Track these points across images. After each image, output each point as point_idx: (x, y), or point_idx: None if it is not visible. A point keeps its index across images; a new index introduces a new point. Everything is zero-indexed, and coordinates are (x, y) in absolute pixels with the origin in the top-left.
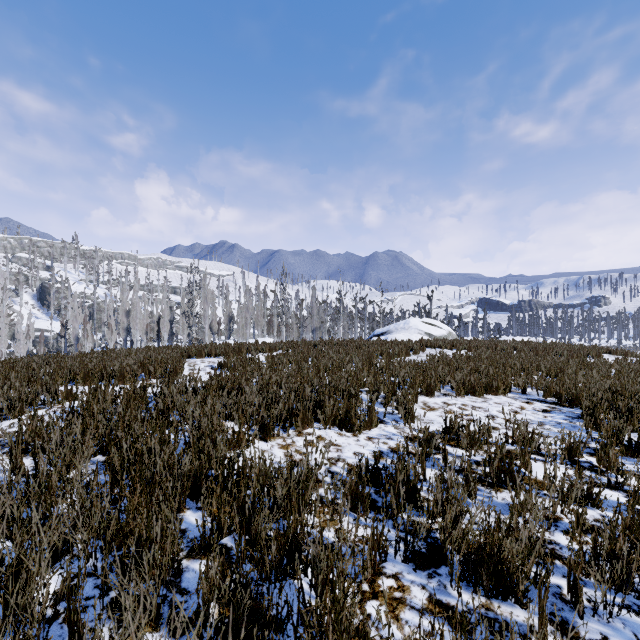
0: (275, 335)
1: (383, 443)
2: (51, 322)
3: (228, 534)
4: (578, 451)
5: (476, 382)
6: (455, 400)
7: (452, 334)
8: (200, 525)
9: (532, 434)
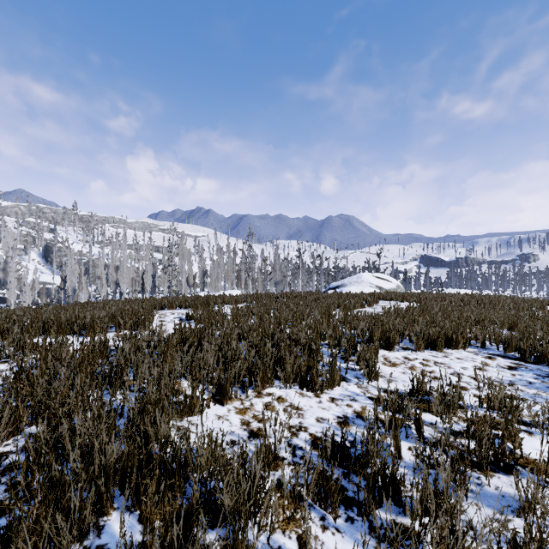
0: (243, 288)
1: (347, 406)
2: (53, 276)
3: None
4: None
5: (436, 336)
6: (415, 354)
7: (400, 287)
8: None
9: (510, 399)
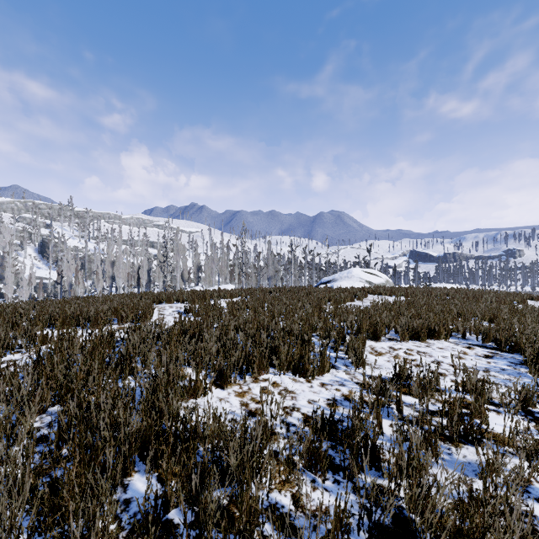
0: (236, 282)
1: (336, 390)
2: (49, 271)
3: (176, 506)
4: (531, 401)
5: (419, 328)
6: (400, 345)
7: (389, 282)
8: (141, 504)
9: (482, 383)
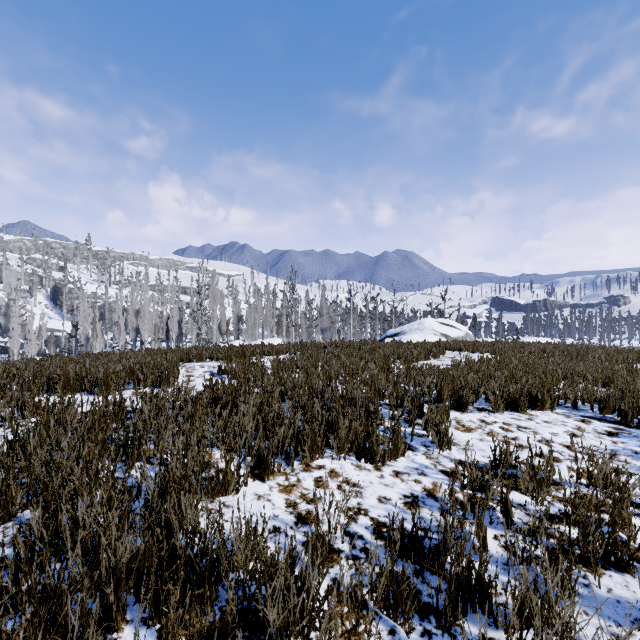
0: (284, 335)
1: (415, 481)
2: (63, 322)
3: None
4: None
5: (518, 395)
6: (494, 417)
7: (469, 335)
8: None
9: (616, 474)
